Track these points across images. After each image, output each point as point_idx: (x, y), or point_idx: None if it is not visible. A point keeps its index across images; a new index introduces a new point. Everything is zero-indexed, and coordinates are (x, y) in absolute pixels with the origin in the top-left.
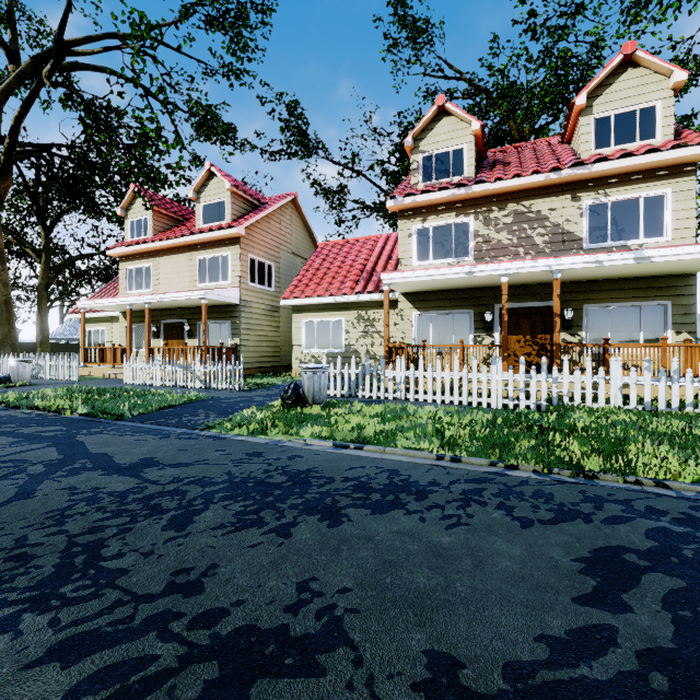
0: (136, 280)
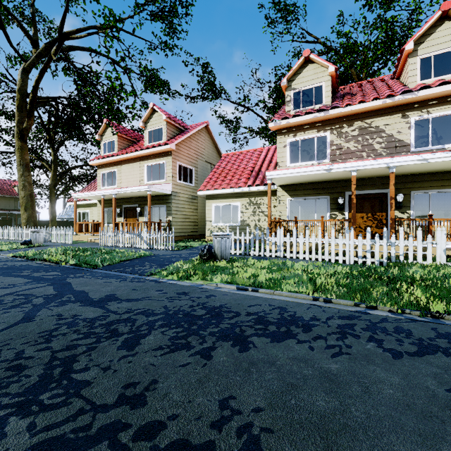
0: (107, 180)
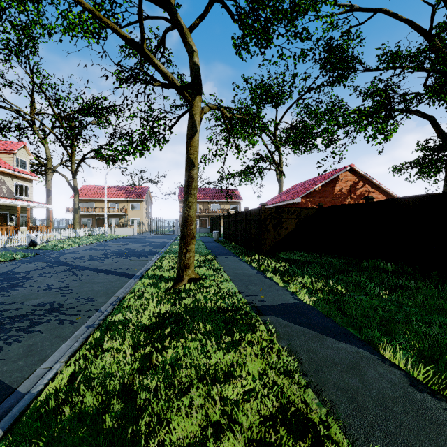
0: None
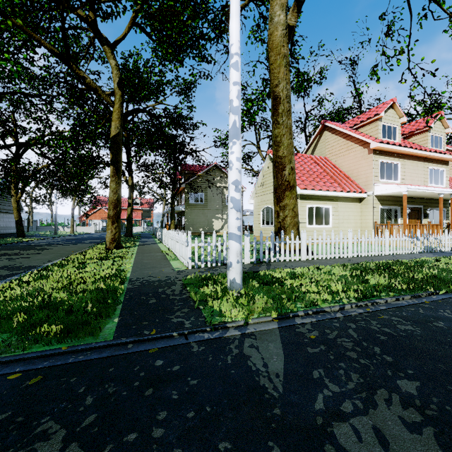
0: (386, 172)
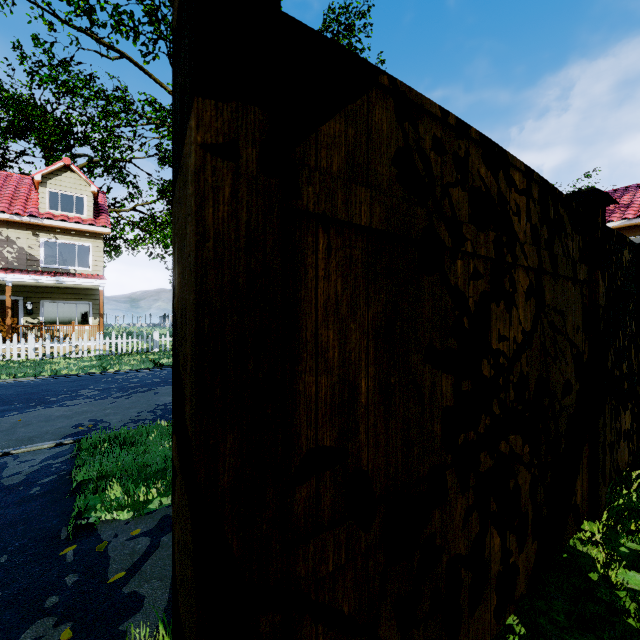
0: None
